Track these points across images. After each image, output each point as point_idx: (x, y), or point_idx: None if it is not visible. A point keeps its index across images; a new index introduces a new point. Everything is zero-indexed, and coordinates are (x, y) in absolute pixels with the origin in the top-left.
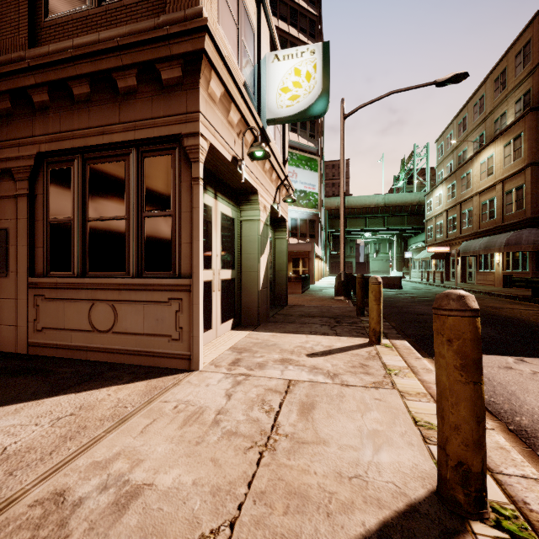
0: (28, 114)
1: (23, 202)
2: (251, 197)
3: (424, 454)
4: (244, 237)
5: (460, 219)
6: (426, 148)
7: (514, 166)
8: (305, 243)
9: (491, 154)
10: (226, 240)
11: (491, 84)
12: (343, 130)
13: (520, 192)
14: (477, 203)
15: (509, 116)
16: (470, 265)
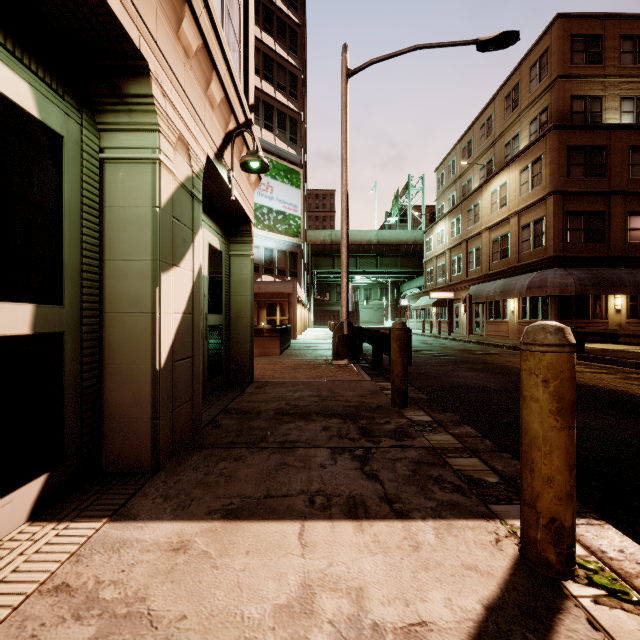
0: None
1: None
2: (128, 85)
3: None
4: (111, 211)
5: (466, 259)
6: (422, 180)
7: (532, 195)
8: (284, 282)
9: (504, 182)
10: None
11: (501, 102)
12: (346, 95)
13: (540, 226)
14: (487, 240)
15: (522, 139)
16: (477, 314)
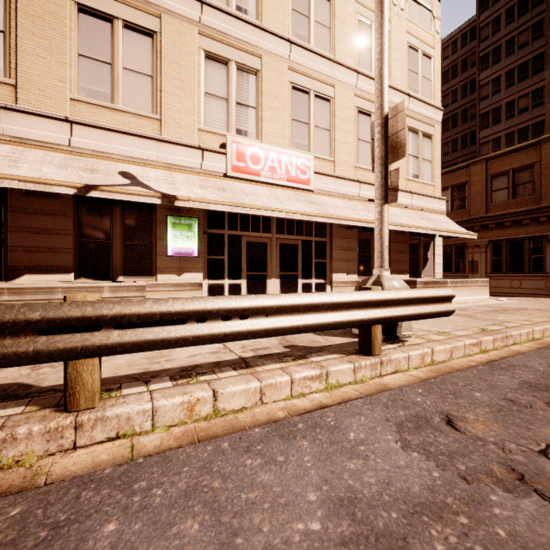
0: (485, 230)
1: (483, 254)
2: None
3: None
4: None
5: None
6: None
7: None
8: None
9: None
10: None
11: None
12: None
13: None
14: None
15: None
16: None
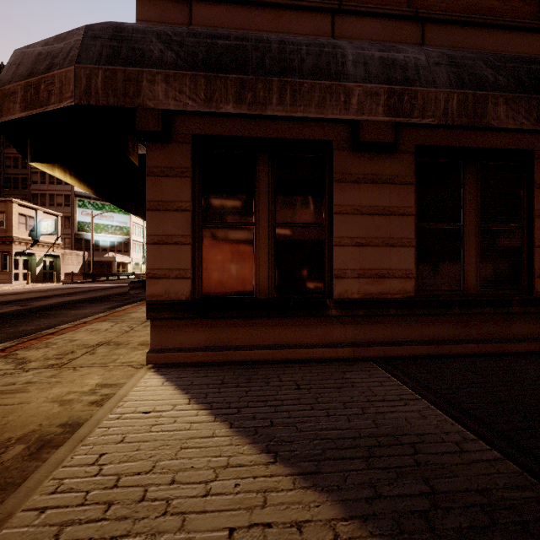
0: None
1: None
2: (34, 254)
3: (31, 285)
4: (33, 263)
5: None
6: None
7: None
8: (110, 257)
9: None
10: (25, 264)
11: None
12: (92, 222)
13: None
14: None
15: None
16: None
